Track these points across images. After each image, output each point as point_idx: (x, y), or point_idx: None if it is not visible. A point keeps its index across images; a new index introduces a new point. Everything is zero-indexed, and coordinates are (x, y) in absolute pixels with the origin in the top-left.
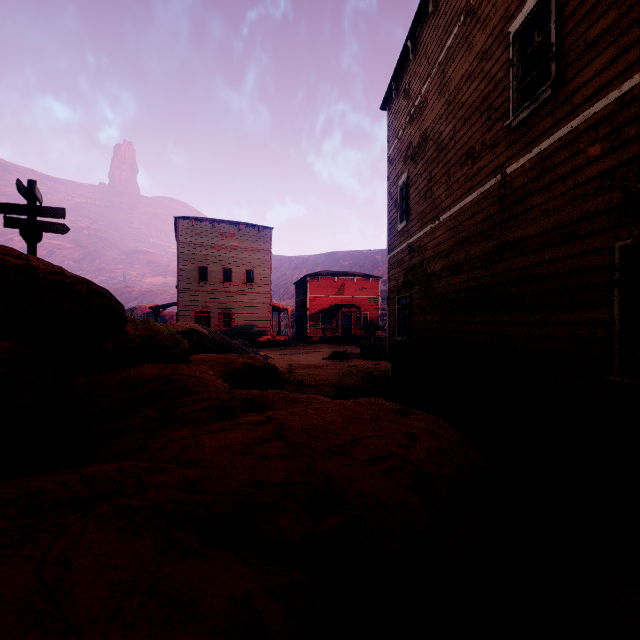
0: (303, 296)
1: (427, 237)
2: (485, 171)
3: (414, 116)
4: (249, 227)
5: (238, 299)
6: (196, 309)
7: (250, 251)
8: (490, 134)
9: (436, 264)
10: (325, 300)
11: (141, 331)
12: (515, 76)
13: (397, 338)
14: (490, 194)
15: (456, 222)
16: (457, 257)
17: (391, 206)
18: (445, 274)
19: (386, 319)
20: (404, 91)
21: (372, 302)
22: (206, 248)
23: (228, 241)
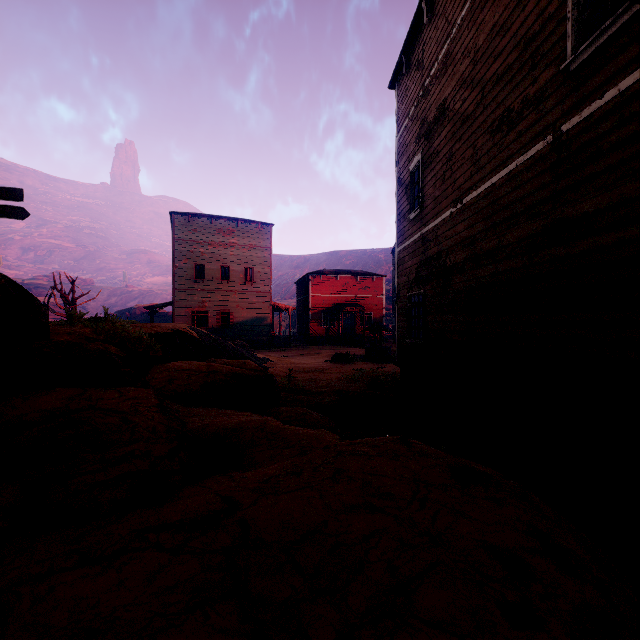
0: (304, 295)
1: (446, 224)
2: (528, 134)
3: (429, 88)
4: (248, 223)
5: (237, 298)
6: (193, 309)
7: (249, 248)
8: (536, 87)
9: (458, 255)
10: (327, 299)
11: (101, 334)
12: (575, 3)
13: (408, 340)
14: (535, 162)
15: (485, 202)
16: (487, 244)
17: (401, 194)
18: (470, 266)
19: (390, 319)
20: (417, 62)
21: (376, 301)
22: (203, 245)
23: (226, 238)
